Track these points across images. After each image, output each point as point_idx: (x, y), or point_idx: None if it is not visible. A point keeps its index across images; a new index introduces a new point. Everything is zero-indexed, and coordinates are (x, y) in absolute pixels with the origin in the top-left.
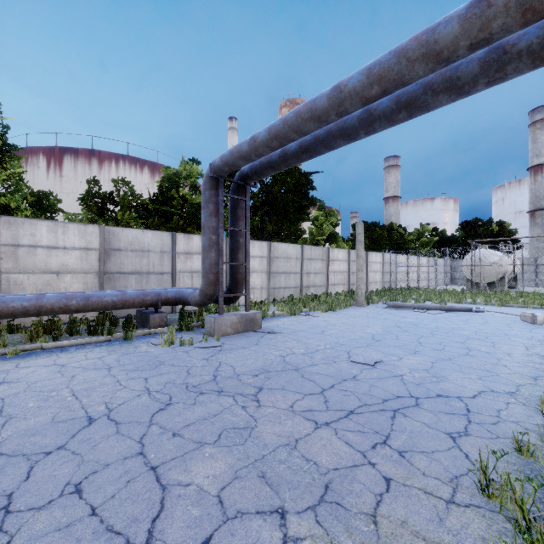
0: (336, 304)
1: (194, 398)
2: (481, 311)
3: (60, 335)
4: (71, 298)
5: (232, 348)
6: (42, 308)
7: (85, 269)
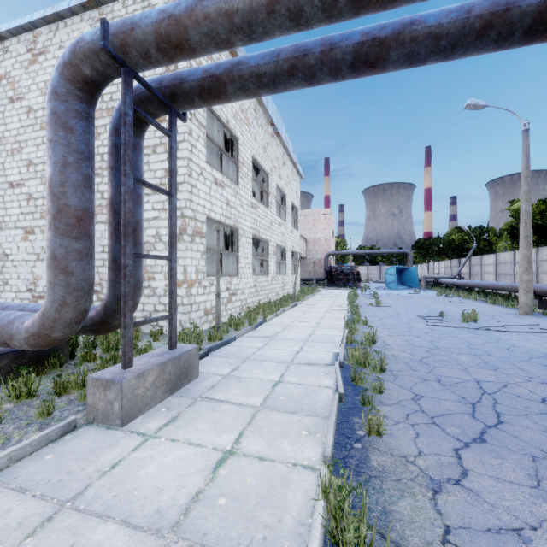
0: None
1: None
2: None
3: None
4: None
5: None
6: None
7: None
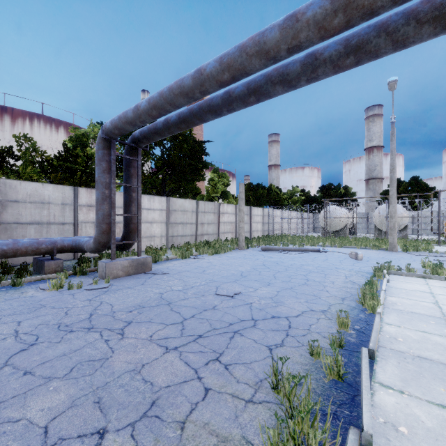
0: (221, 249)
1: (61, 336)
2: (325, 251)
3: None
4: None
5: (118, 288)
6: None
7: None
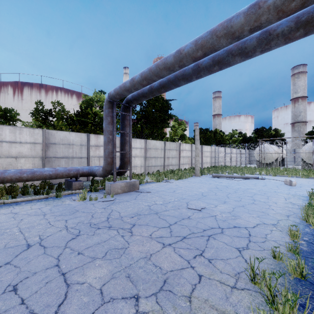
0: (183, 175)
1: (93, 231)
2: (263, 179)
3: (17, 195)
4: (23, 173)
5: (120, 201)
6: (5, 179)
7: (33, 155)
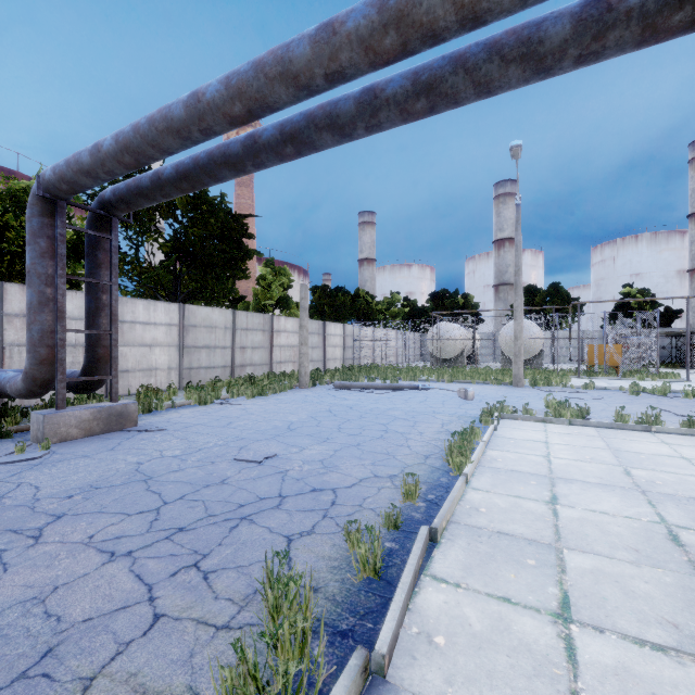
0: (270, 387)
1: None
2: (427, 388)
3: None
4: None
5: (63, 458)
6: None
7: None
